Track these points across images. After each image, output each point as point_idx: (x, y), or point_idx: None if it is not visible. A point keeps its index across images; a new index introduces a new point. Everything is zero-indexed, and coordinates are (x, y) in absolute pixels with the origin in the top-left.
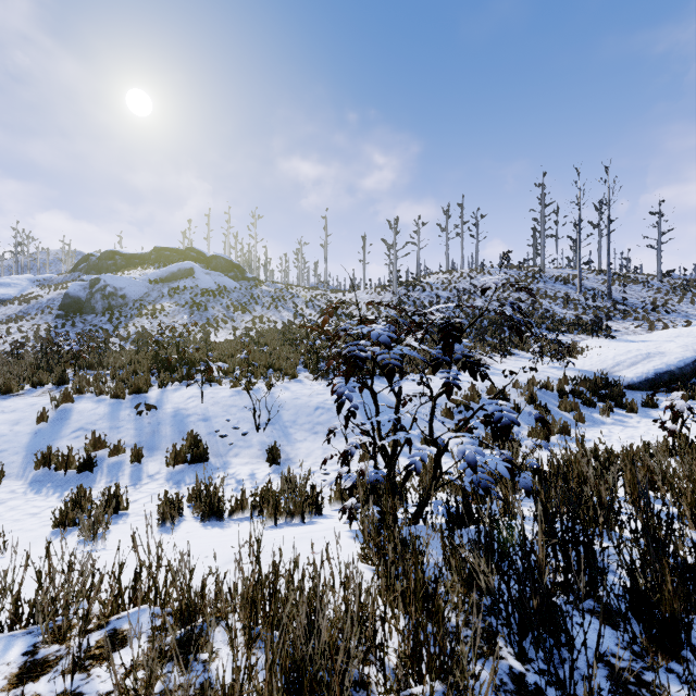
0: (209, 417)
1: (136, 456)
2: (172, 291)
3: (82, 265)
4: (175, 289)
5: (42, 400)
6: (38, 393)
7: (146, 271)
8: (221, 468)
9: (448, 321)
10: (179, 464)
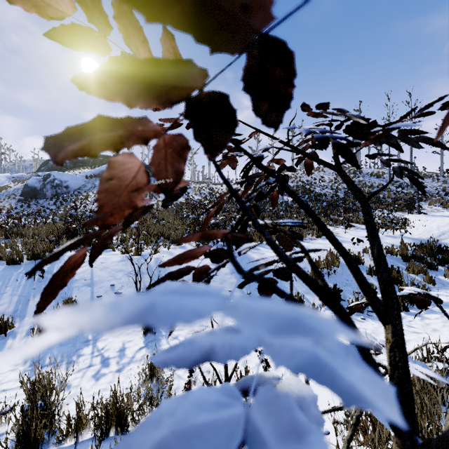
0: (94, 281)
1: (3, 327)
2: None
3: (43, 167)
4: None
5: None
6: None
7: (85, 170)
8: (91, 340)
9: None
10: None
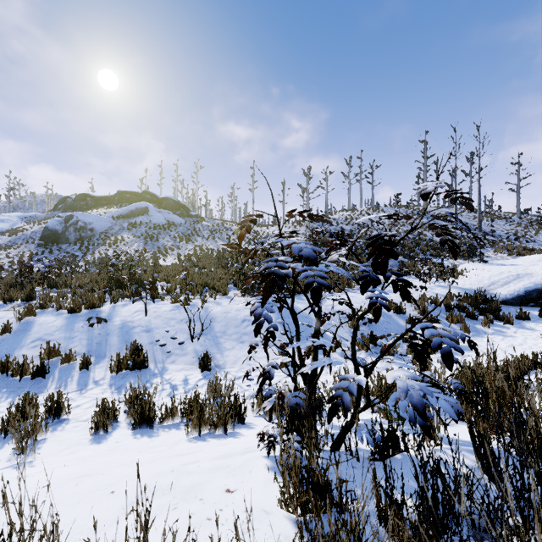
0: (151, 328)
1: (84, 363)
2: (130, 226)
3: (60, 205)
4: (133, 224)
5: (9, 314)
6: (7, 307)
7: (110, 209)
8: (158, 374)
9: (378, 234)
10: (122, 371)
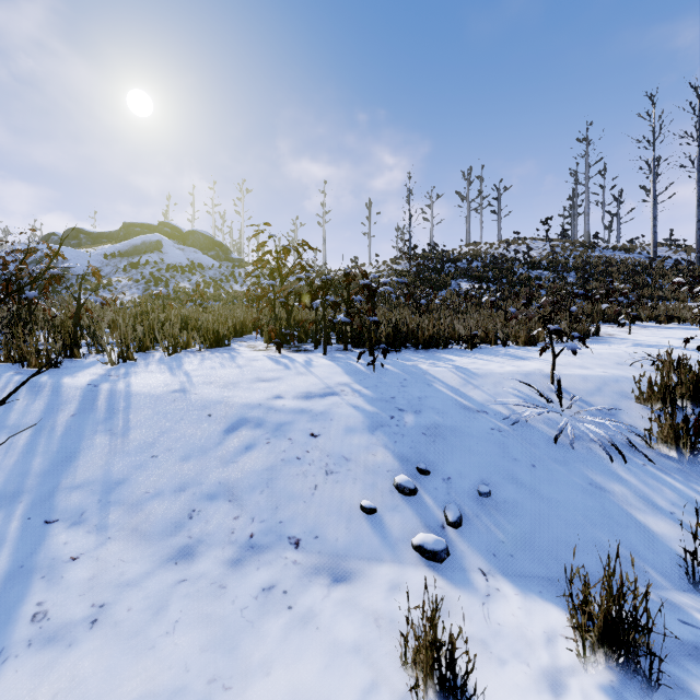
0: None
1: None
2: (130, 266)
3: None
4: (134, 264)
5: None
6: None
7: (105, 245)
8: None
9: None
10: None
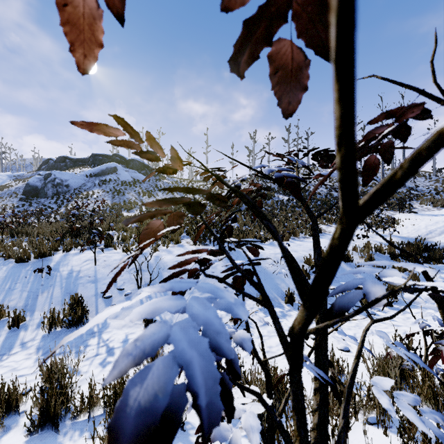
0: (98, 278)
1: (15, 320)
2: (101, 182)
3: (44, 166)
4: (103, 181)
5: None
6: None
7: (84, 169)
8: (97, 332)
9: None
10: (57, 329)
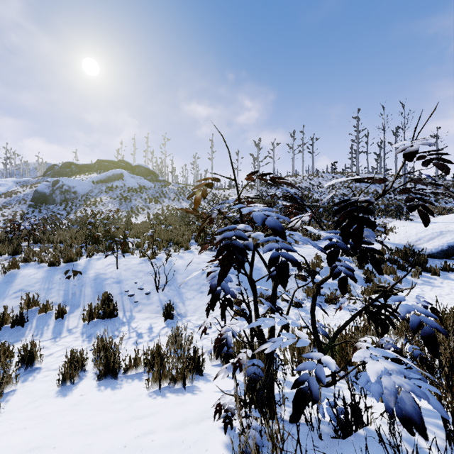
0: (121, 280)
1: (60, 313)
2: (108, 189)
3: (49, 172)
4: (110, 187)
5: None
6: None
7: (91, 175)
8: (126, 322)
9: (346, 200)
10: (94, 319)
